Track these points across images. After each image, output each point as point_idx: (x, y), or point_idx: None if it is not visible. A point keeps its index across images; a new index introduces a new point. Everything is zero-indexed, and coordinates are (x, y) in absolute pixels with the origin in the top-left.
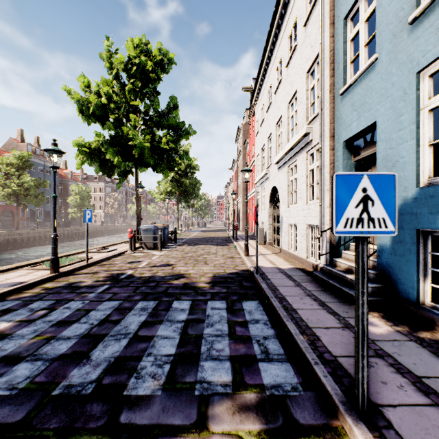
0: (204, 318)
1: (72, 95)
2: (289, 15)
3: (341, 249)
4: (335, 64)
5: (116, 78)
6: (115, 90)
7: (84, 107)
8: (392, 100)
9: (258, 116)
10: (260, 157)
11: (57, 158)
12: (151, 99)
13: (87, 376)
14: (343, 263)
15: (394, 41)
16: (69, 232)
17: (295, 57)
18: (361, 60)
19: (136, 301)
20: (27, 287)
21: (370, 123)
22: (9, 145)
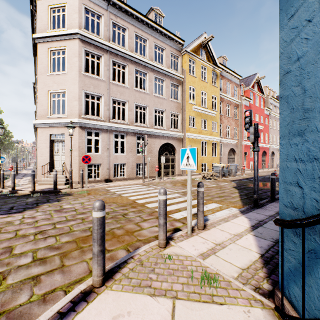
0: None
1: None
2: None
3: None
4: None
5: None
6: None
7: None
8: None
9: None
10: None
11: None
12: None
13: None
14: None
15: None
16: None
17: None
18: None
19: None
20: None
21: None
22: None
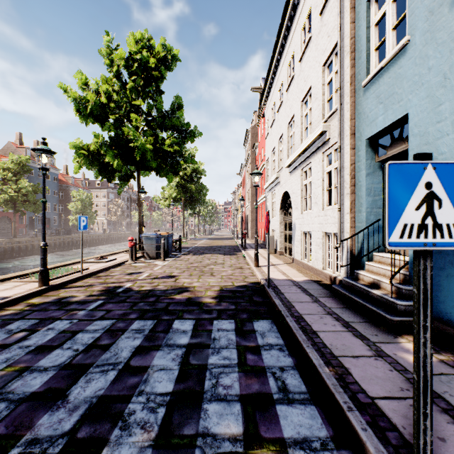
0: (209, 342)
1: (68, 92)
2: (302, 5)
3: (363, 260)
4: (356, 52)
5: (117, 76)
6: (116, 89)
7: (82, 106)
8: (429, 87)
9: (268, 117)
10: (271, 160)
11: (46, 158)
12: (154, 98)
13: (59, 425)
14: (367, 276)
15: (431, 18)
16: (70, 240)
17: (310, 49)
18: (388, 45)
19: (132, 320)
20: (10, 302)
21: (399, 116)
22: (7, 149)
